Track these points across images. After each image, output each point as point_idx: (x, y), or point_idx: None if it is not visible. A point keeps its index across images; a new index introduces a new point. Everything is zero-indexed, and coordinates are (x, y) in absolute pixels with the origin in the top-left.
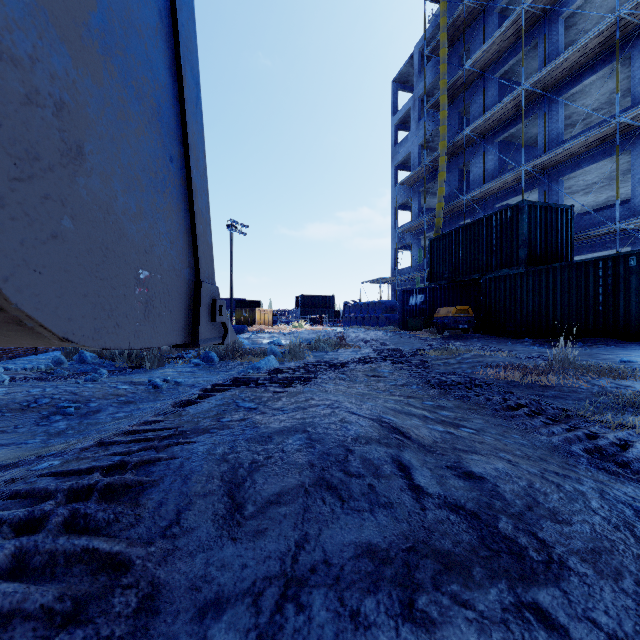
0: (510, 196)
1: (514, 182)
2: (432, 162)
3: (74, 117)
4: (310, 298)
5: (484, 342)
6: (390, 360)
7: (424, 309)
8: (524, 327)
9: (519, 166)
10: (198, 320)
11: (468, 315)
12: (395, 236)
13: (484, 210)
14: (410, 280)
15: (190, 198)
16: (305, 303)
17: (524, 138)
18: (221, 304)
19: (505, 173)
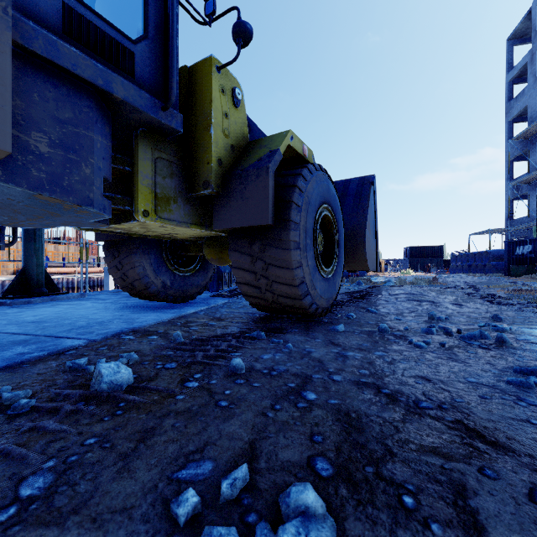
0: None
1: None
2: None
3: (369, 241)
4: (418, 249)
5: None
6: (459, 289)
7: (531, 258)
8: None
9: None
10: (377, 266)
11: None
12: (509, 188)
13: None
14: (526, 229)
15: (376, 241)
16: (413, 253)
17: None
18: (380, 262)
19: None
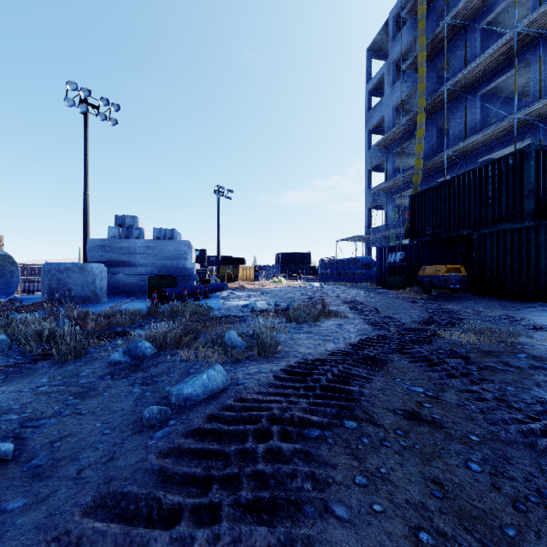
0: (496, 149)
1: (502, 133)
2: (408, 121)
3: None
4: (289, 255)
5: (484, 305)
6: (405, 351)
7: (404, 266)
8: (531, 288)
9: (511, 114)
10: None
11: (460, 274)
12: (369, 196)
13: (465, 165)
14: (384, 238)
15: None
16: (284, 259)
17: (509, 90)
18: None
19: (490, 126)
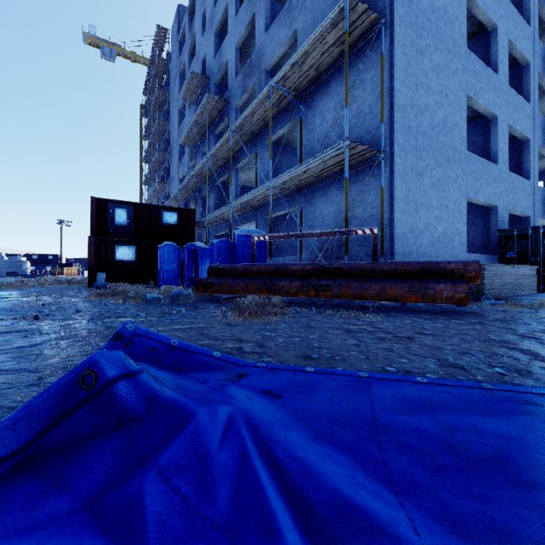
0: None
1: None
2: None
3: None
4: None
5: None
6: None
7: None
8: None
9: None
10: None
11: None
12: None
13: None
14: None
15: None
16: None
17: None
18: None
19: None
